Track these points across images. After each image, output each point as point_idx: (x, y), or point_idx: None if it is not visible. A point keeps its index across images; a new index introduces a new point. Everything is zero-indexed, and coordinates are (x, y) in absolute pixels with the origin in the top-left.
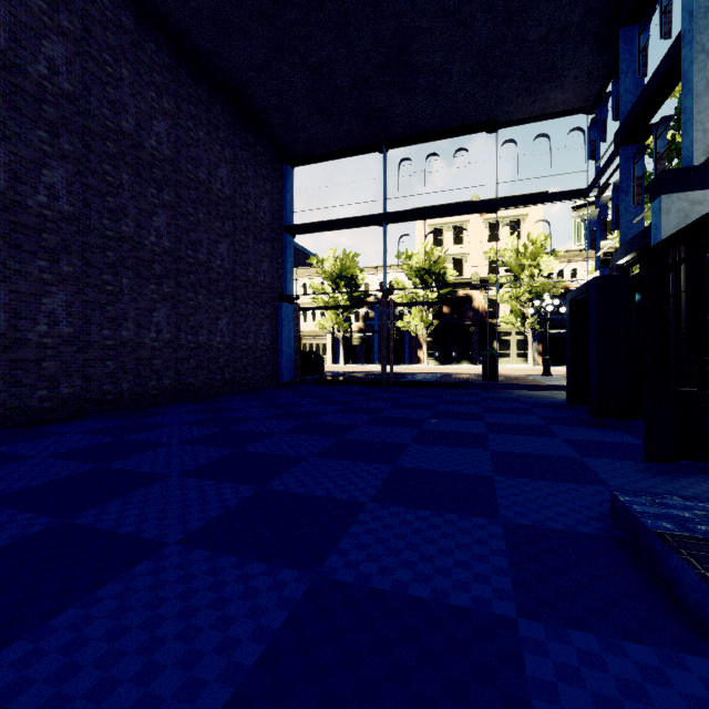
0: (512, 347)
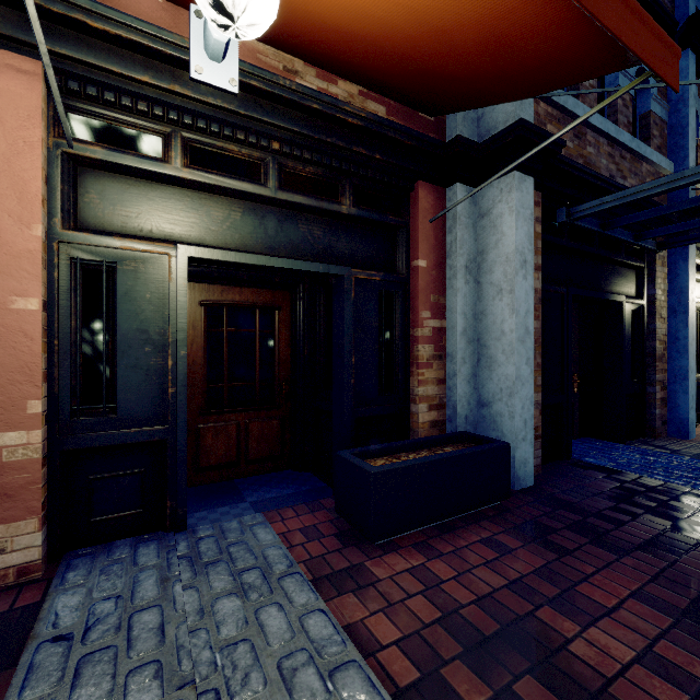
0: None
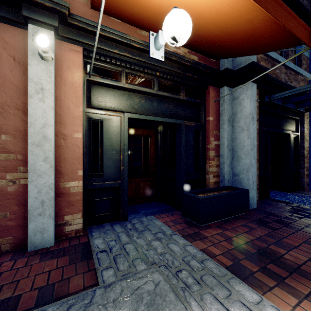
0: None
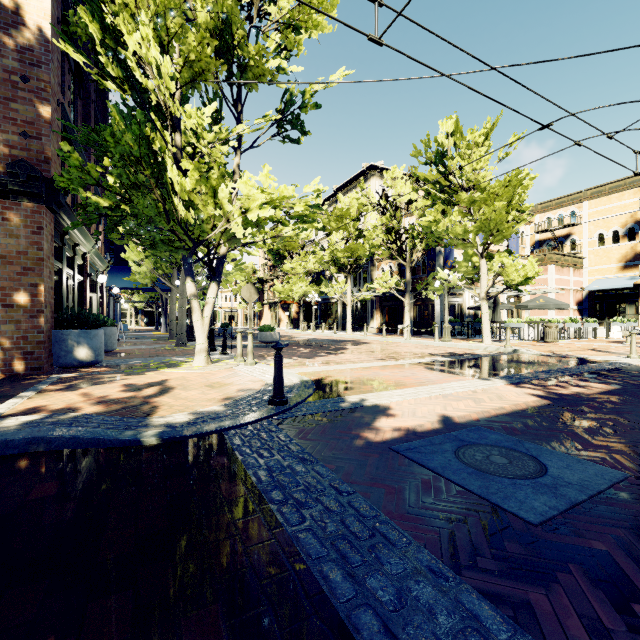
0: (128, 317)
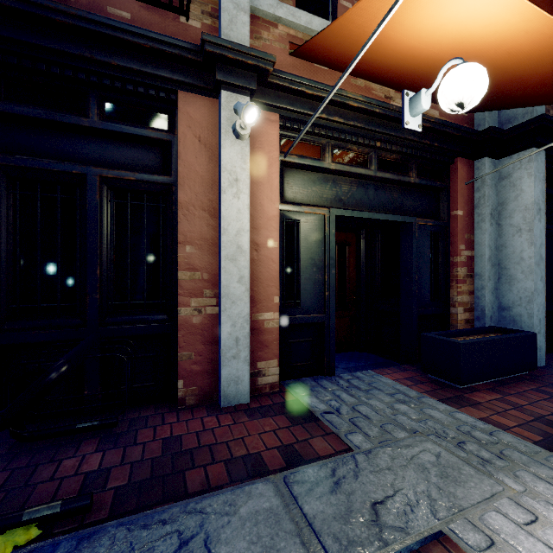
0: None
